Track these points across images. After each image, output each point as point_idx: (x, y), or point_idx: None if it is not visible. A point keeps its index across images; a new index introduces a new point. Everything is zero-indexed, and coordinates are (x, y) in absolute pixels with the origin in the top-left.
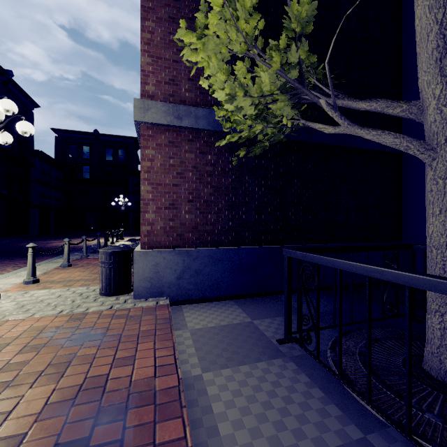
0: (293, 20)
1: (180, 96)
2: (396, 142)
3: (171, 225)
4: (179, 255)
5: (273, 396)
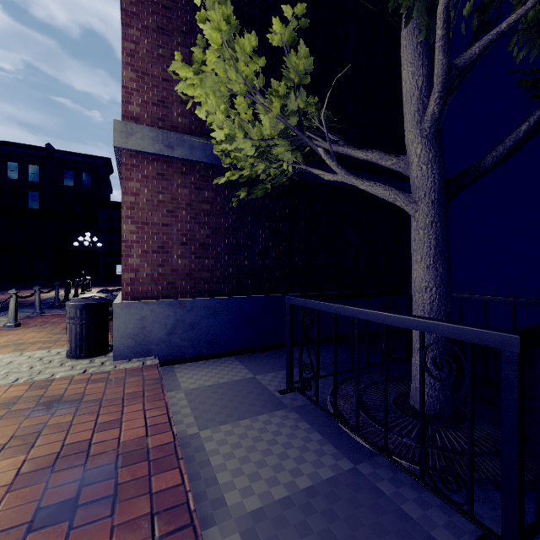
0: (292, 71)
1: (171, 120)
2: (385, 193)
3: (160, 271)
4: (171, 306)
5: (273, 444)
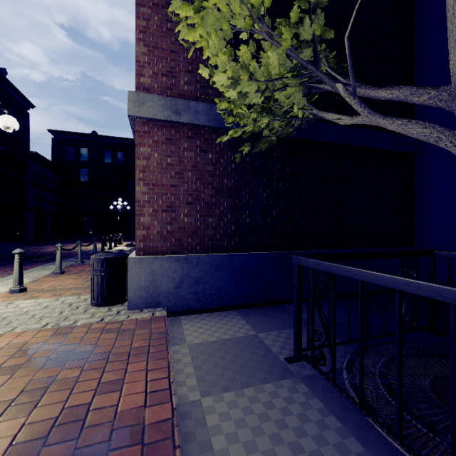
0: None
1: (179, 89)
2: (425, 132)
3: (169, 229)
4: (178, 262)
5: (282, 427)
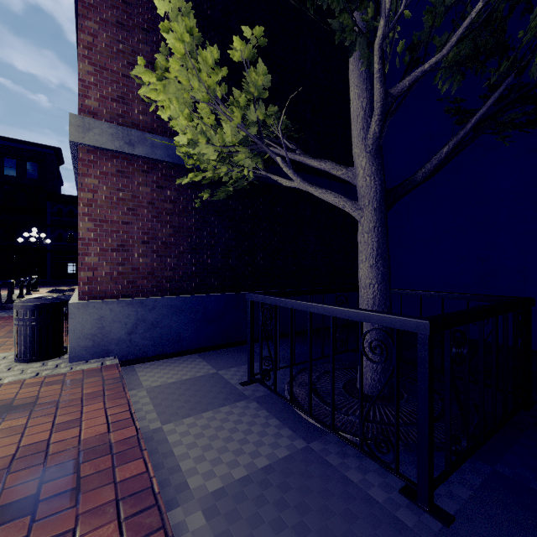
0: (251, 85)
1: (132, 118)
2: (336, 200)
3: (120, 270)
4: (131, 305)
5: (234, 431)
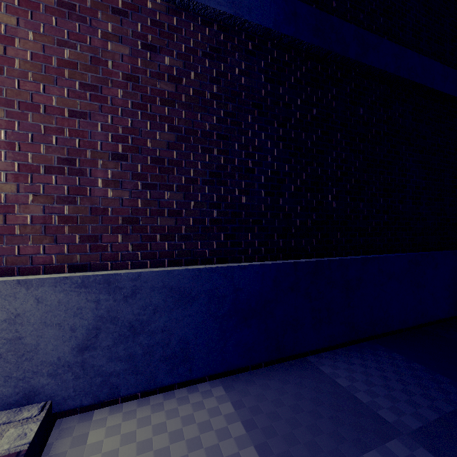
0: None
1: None
2: None
3: (65, 213)
4: (85, 289)
5: None
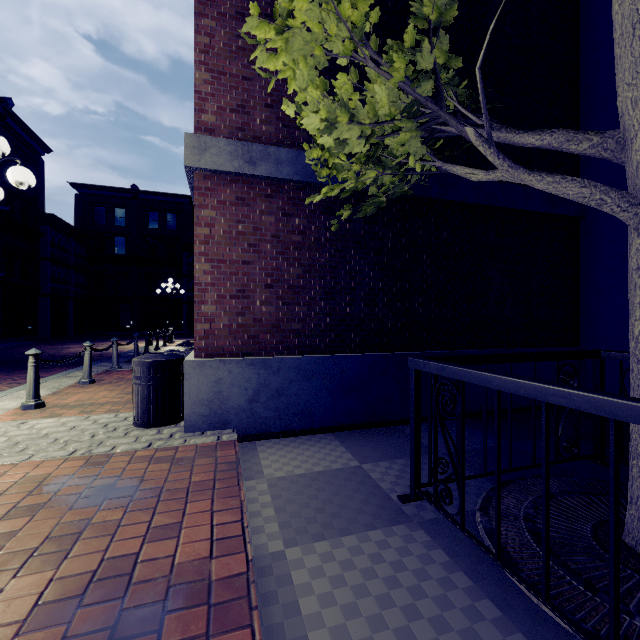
0: (426, 2)
1: (253, 130)
2: (584, 193)
3: (240, 322)
4: (252, 366)
5: (394, 586)
